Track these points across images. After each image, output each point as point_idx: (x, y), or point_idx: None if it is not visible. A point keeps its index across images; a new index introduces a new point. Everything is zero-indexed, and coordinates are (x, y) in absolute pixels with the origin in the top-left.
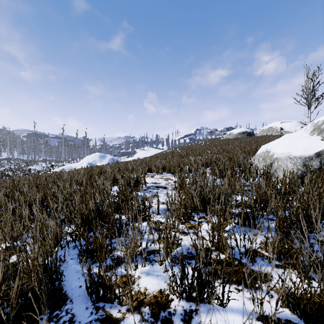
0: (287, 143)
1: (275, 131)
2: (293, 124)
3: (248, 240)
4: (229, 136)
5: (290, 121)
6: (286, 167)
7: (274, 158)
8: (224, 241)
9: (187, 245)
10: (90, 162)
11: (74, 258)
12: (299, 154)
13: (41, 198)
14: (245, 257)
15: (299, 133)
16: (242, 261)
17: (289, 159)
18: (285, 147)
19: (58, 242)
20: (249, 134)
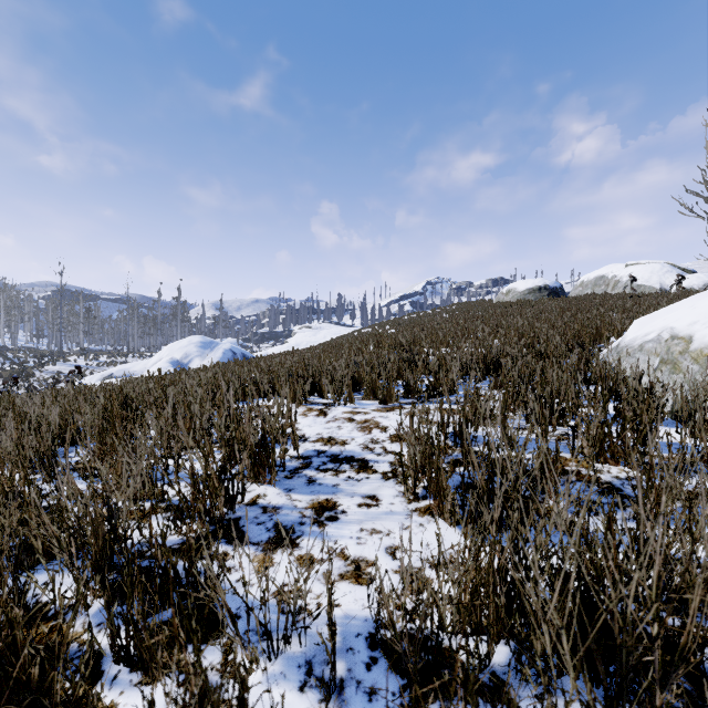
0: None
1: (612, 286)
2: (655, 270)
3: None
4: (507, 298)
5: (648, 263)
6: None
7: None
8: None
9: None
10: (176, 358)
11: None
12: None
13: None
14: None
15: None
16: None
17: None
18: None
19: None
20: (553, 292)
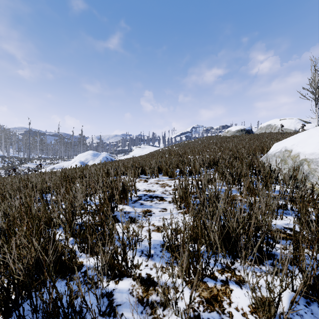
0: (316, 140)
1: (273, 129)
2: (292, 122)
3: None
4: (227, 134)
5: (290, 119)
6: None
7: (302, 160)
8: None
9: None
10: (82, 160)
11: None
12: None
13: None
14: None
15: None
16: None
17: None
18: (316, 145)
19: None
20: (247, 131)
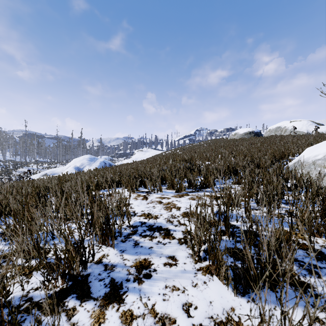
0: None
1: (284, 131)
2: (304, 124)
3: None
4: (234, 137)
5: (301, 120)
6: None
7: None
8: None
9: None
10: (77, 166)
11: None
12: None
13: None
14: None
15: None
16: None
17: None
18: None
19: None
20: (256, 134)
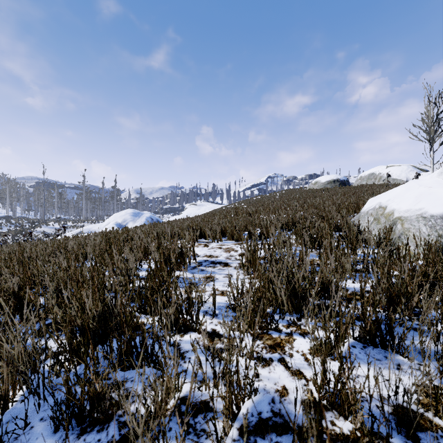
0: (414, 194)
1: (378, 179)
2: (404, 169)
3: (402, 394)
4: (315, 186)
5: (400, 165)
6: (417, 233)
7: (395, 218)
8: (349, 395)
9: (270, 391)
10: (119, 222)
11: (47, 419)
12: (439, 212)
13: (12, 287)
14: (397, 432)
15: (431, 180)
16: (393, 442)
17: (423, 220)
18: (413, 201)
19: (5, 396)
20: (342, 183)
